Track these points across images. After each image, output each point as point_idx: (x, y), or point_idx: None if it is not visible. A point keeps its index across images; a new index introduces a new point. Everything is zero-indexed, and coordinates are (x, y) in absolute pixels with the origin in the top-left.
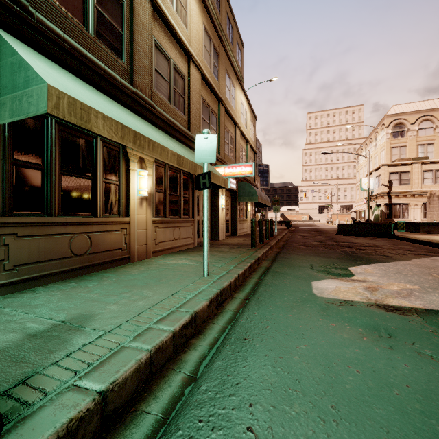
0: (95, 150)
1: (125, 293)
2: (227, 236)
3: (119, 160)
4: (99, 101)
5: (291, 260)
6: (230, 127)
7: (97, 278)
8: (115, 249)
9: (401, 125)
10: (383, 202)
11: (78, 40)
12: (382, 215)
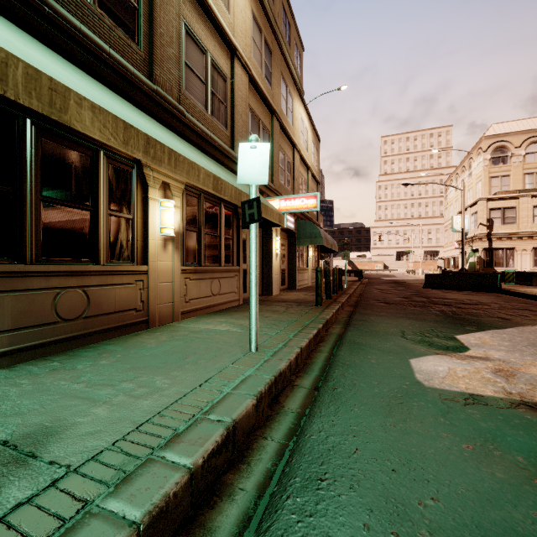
0: (95, 169)
1: (127, 381)
2: (283, 290)
3: (132, 184)
4: (93, 89)
5: (373, 325)
6: (287, 150)
7: (93, 354)
8: (126, 309)
9: (503, 149)
10: (481, 246)
11: (69, 9)
12: (480, 262)
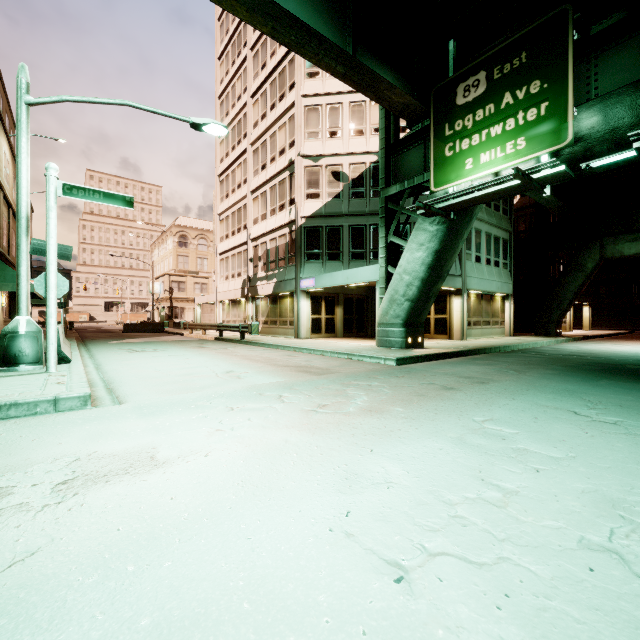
0: None
1: None
2: None
3: None
4: None
5: (95, 340)
6: None
7: None
8: None
9: (186, 237)
10: (166, 305)
11: None
12: (166, 316)
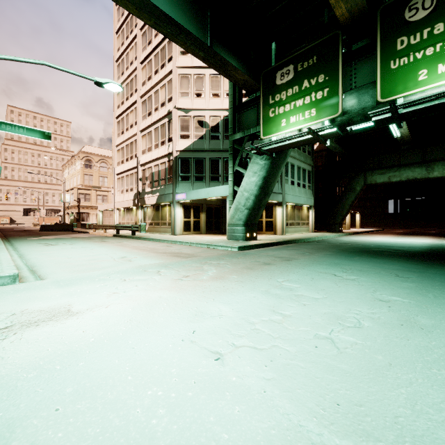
0: None
1: None
2: None
3: None
4: None
5: (16, 237)
6: None
7: None
8: None
9: (90, 161)
10: (75, 211)
11: None
12: (74, 219)
